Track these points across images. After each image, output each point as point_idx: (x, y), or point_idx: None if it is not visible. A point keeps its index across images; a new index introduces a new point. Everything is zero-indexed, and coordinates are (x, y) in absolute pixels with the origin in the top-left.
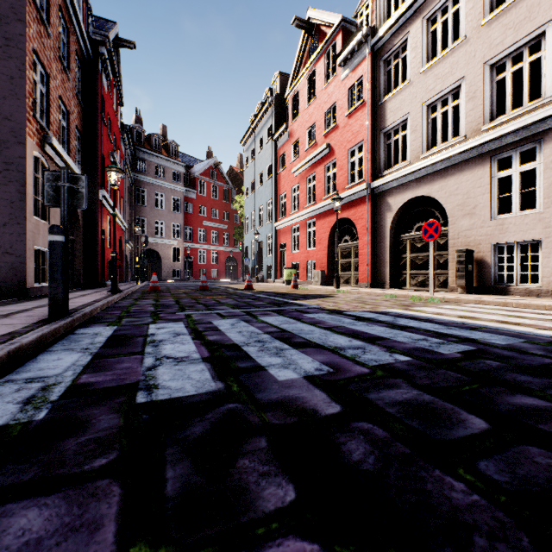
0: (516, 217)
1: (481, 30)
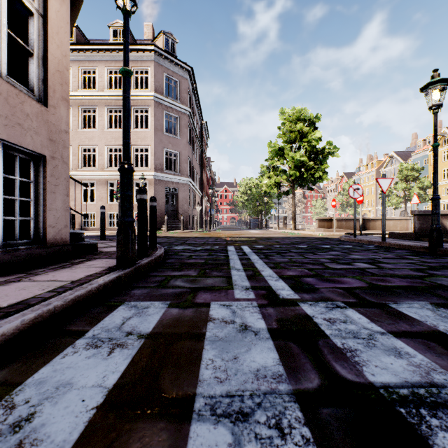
0: (89, 204)
1: (78, 132)
